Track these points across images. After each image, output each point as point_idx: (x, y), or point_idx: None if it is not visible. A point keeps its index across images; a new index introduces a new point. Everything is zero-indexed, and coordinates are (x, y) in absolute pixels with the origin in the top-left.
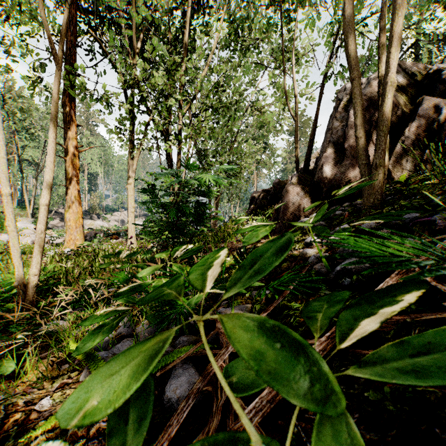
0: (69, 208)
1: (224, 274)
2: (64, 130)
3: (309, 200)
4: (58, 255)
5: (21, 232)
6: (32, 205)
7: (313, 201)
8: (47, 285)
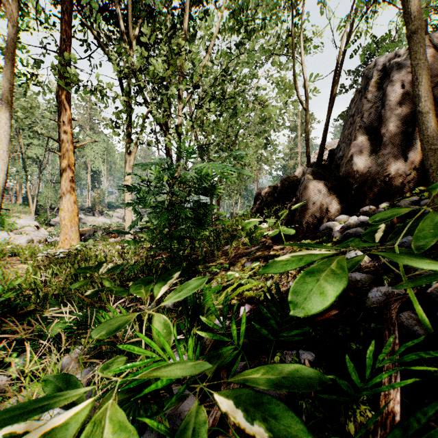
0: (64, 206)
1: (241, 338)
2: (58, 124)
3: (334, 199)
4: (48, 257)
5: (22, 229)
6: (35, 202)
7: (339, 200)
8: (11, 305)
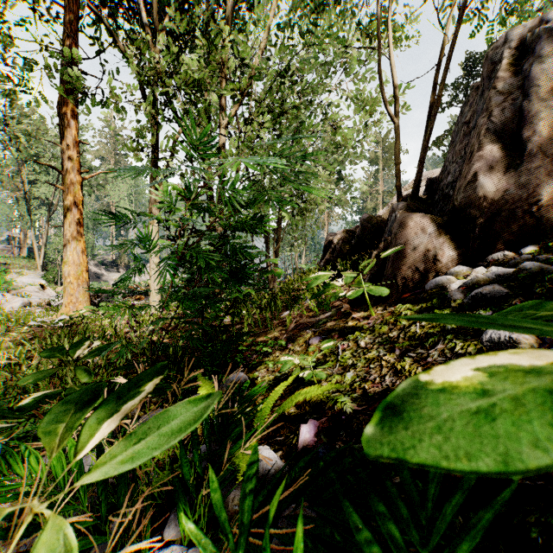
0: (68, 257)
1: None
2: (61, 149)
3: (446, 241)
4: (40, 327)
5: (23, 289)
6: (42, 254)
7: (454, 244)
8: None
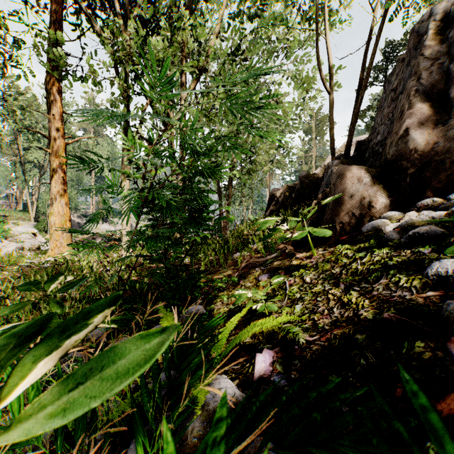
0: (54, 209)
1: None
2: (48, 118)
3: (379, 190)
4: (29, 267)
5: (19, 237)
6: (35, 208)
7: (386, 192)
8: None
